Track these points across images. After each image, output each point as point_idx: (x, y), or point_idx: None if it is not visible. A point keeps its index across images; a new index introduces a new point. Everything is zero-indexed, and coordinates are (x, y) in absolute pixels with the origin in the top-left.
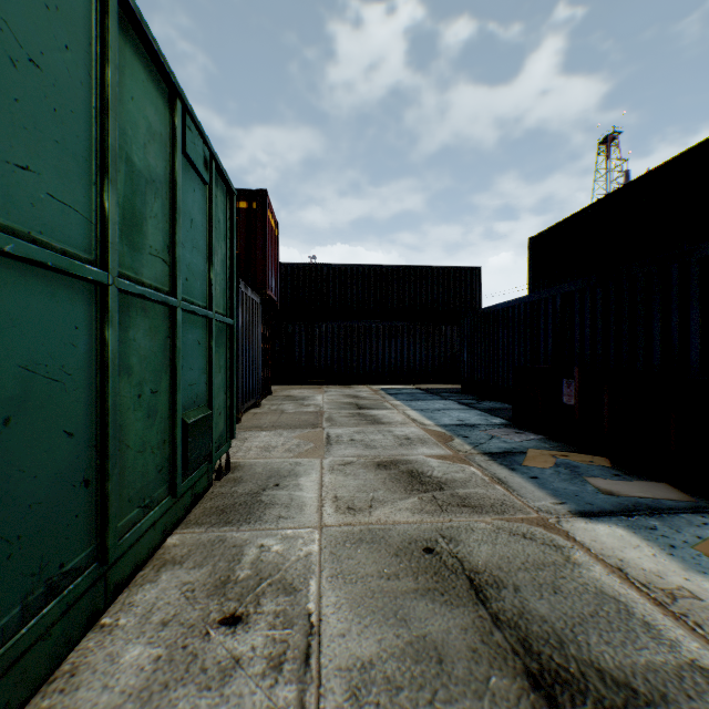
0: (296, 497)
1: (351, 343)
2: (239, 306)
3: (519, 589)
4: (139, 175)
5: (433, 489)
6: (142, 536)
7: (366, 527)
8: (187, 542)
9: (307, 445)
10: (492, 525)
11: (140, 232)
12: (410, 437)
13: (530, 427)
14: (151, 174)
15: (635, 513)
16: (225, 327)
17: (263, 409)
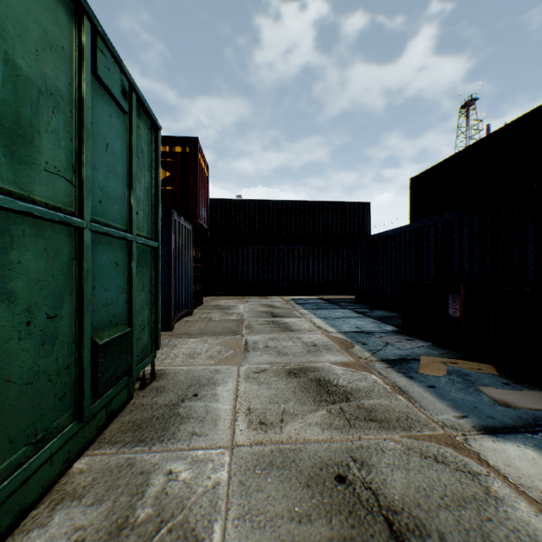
0: (211, 409)
1: (268, 263)
2: (172, 232)
3: (444, 539)
4: (27, 82)
5: (340, 399)
6: (31, 476)
7: (276, 447)
8: (95, 467)
9: (227, 352)
10: (401, 444)
11: (29, 144)
12: (316, 343)
13: (417, 334)
14: (47, 86)
15: (537, 429)
16: (149, 249)
17: (194, 317)
